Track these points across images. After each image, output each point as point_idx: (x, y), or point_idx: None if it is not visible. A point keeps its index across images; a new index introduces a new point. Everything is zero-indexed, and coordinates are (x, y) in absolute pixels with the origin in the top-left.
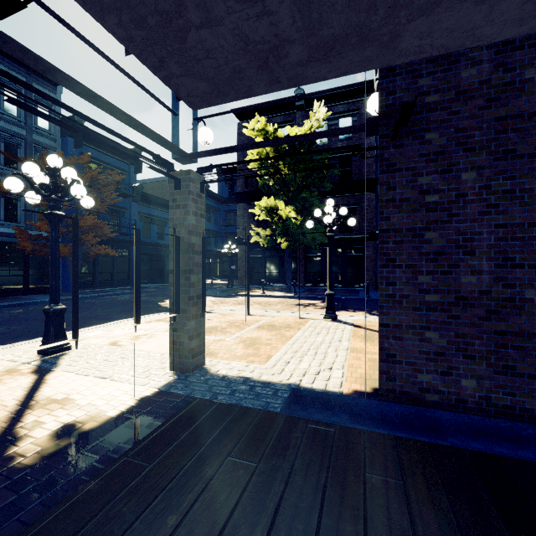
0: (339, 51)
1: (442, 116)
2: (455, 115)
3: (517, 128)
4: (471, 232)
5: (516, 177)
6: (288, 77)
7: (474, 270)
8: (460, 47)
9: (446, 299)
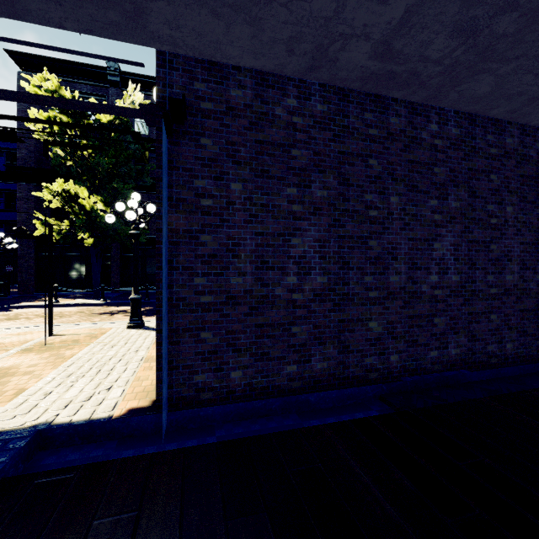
0: None
1: (215, 126)
2: (226, 127)
3: (270, 153)
4: (238, 237)
5: (270, 194)
6: None
7: (241, 271)
8: (212, 57)
9: (219, 299)
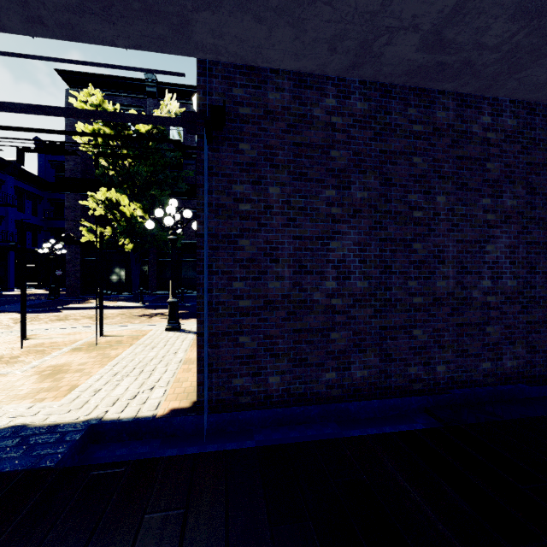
0: (122, 13)
1: (254, 130)
2: (264, 131)
3: (308, 155)
4: (276, 242)
5: (308, 197)
6: (57, 22)
7: (278, 276)
8: (253, 62)
9: (257, 304)
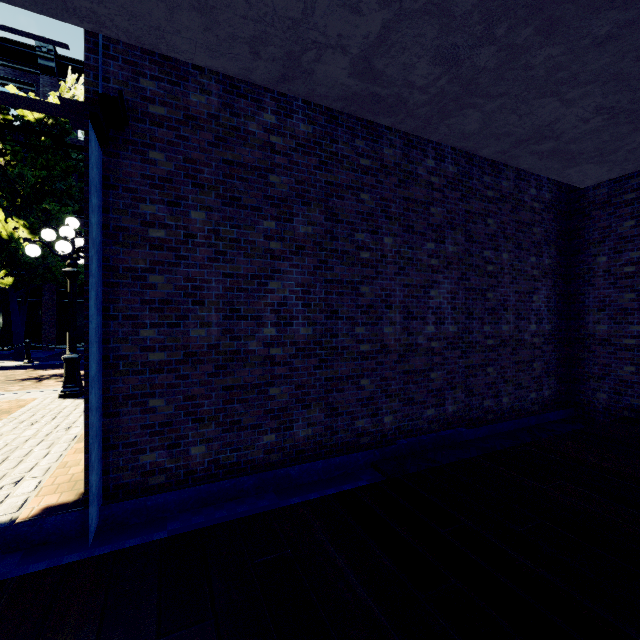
0: None
1: (170, 137)
2: (184, 140)
3: (242, 177)
4: (200, 279)
5: (241, 227)
6: None
7: (204, 322)
8: (155, 47)
9: (174, 357)
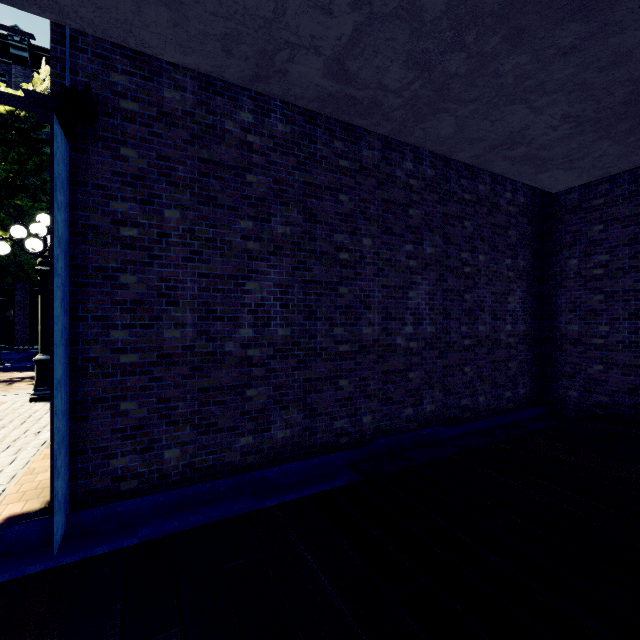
0: None
1: (142, 133)
2: (157, 137)
3: (218, 176)
4: (175, 279)
5: (218, 227)
6: None
7: (178, 322)
8: (123, 41)
9: (147, 358)
